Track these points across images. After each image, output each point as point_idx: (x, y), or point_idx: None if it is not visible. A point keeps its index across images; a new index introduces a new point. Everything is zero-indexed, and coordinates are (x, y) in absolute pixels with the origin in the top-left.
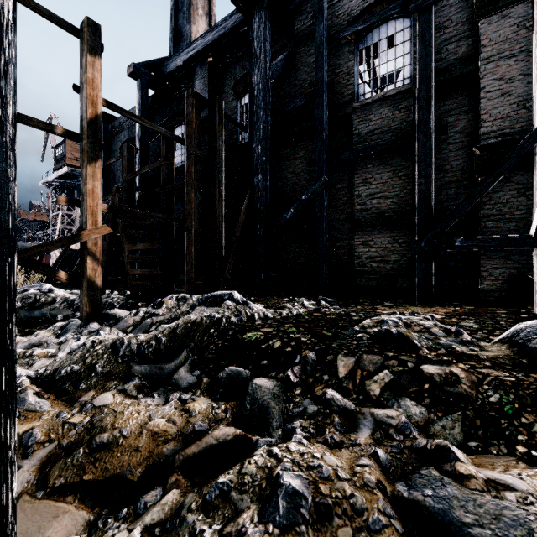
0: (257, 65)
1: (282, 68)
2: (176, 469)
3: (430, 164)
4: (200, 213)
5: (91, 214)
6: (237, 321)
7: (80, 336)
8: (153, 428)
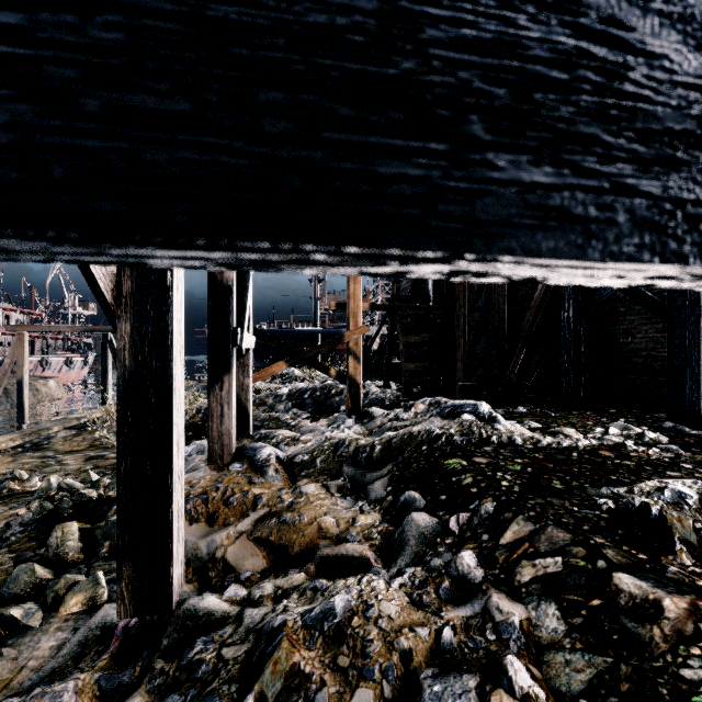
0: None
1: None
2: (313, 559)
3: None
4: (472, 297)
5: (353, 316)
6: (461, 442)
7: (336, 429)
8: (322, 523)
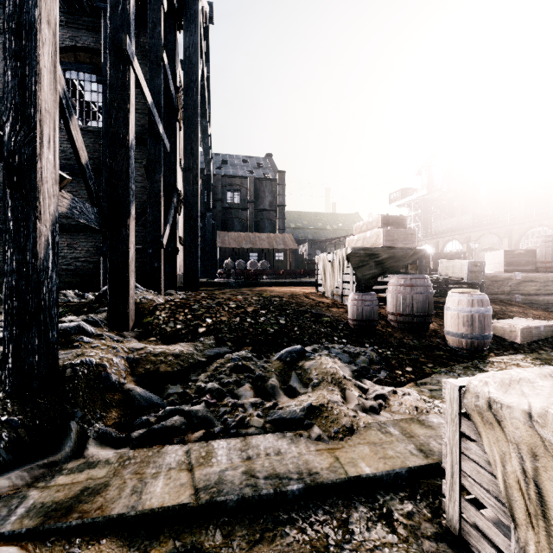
0: None
1: None
2: None
3: None
4: None
5: None
6: None
7: None
8: None
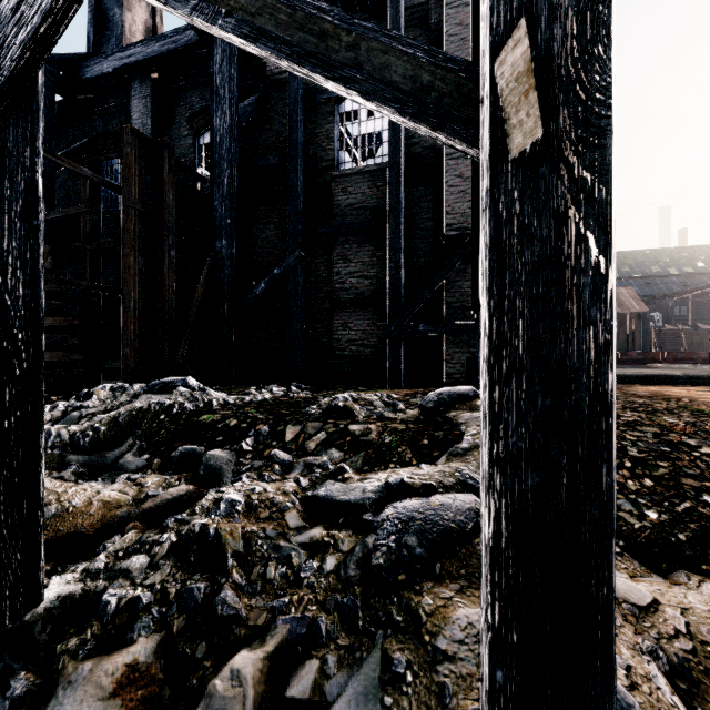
0: (220, 106)
1: (252, 113)
2: (133, 519)
3: (399, 249)
4: (142, 282)
5: None
6: (193, 407)
7: None
8: (104, 498)
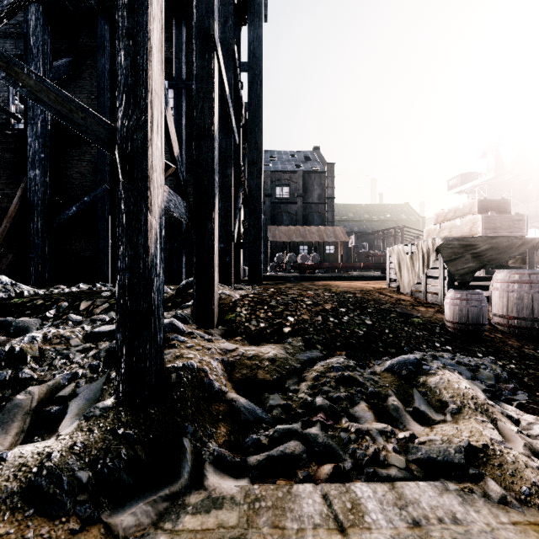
0: (33, 62)
1: (66, 72)
2: None
3: None
4: None
5: None
6: (5, 296)
7: None
8: None
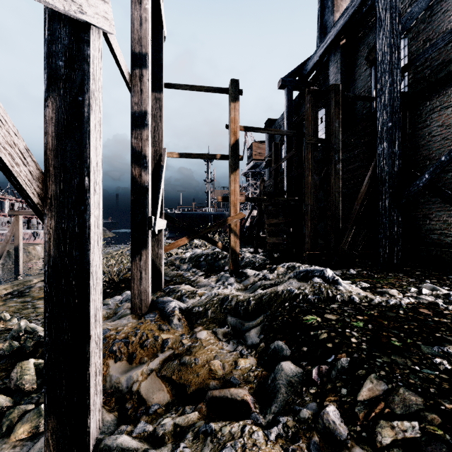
0: (381, 29)
1: (420, 11)
2: (204, 400)
3: None
4: (316, 192)
5: (233, 206)
6: (314, 300)
7: (222, 285)
8: (211, 365)
